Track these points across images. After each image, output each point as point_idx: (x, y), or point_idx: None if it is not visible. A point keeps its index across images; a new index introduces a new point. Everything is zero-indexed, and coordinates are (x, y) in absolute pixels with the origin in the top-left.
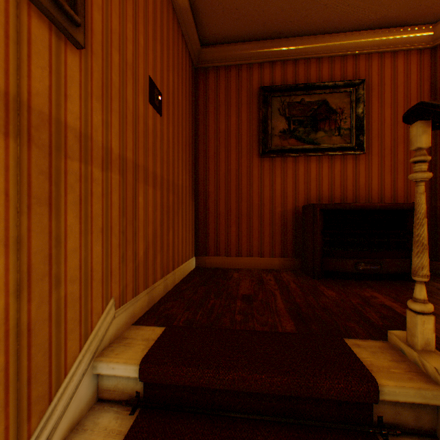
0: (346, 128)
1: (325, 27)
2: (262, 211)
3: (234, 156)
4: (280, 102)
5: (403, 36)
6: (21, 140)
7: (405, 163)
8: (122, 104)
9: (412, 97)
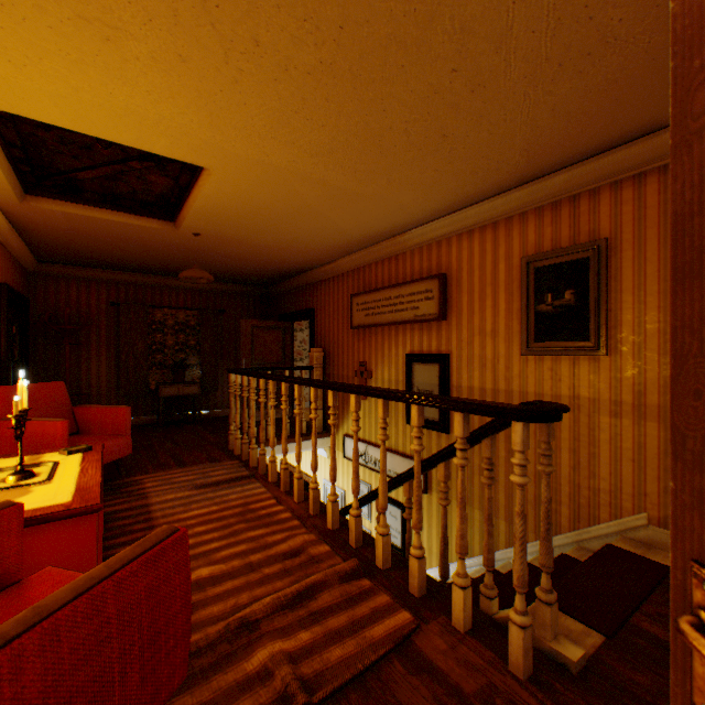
0: None
1: None
2: None
3: None
4: None
5: None
6: (574, 411)
7: None
8: (661, 364)
9: None
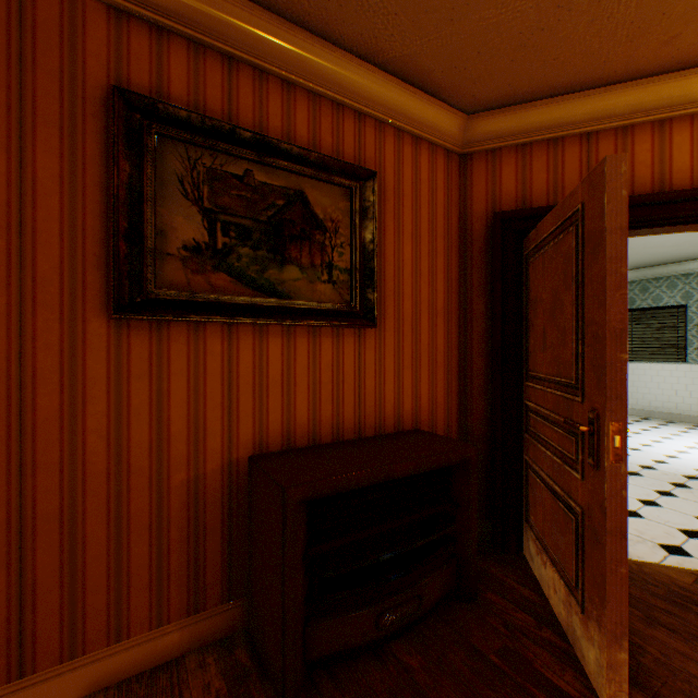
0: (345, 269)
1: (308, 7)
2: (126, 490)
3: (2, 303)
4: (188, 160)
5: (431, 115)
6: None
7: (431, 348)
8: None
9: (439, 232)
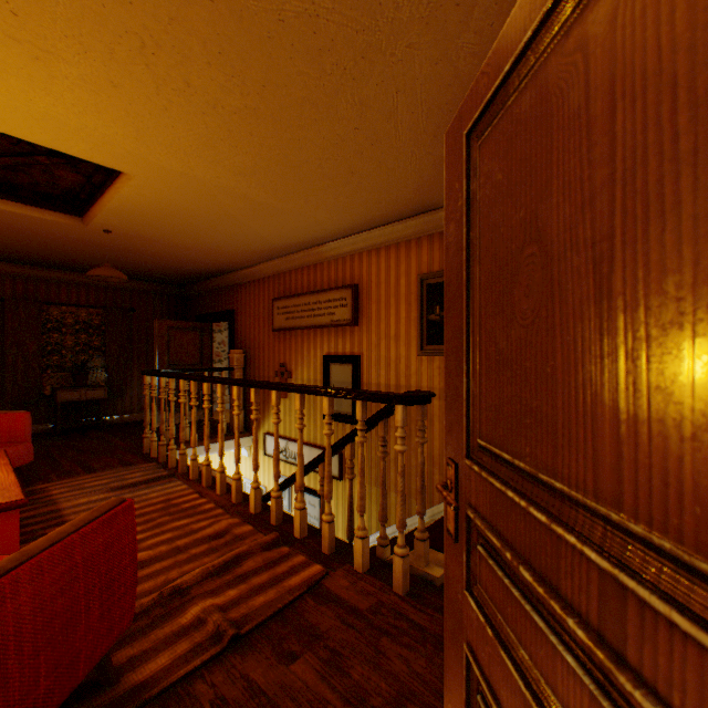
0: None
1: None
2: None
3: None
4: None
5: None
6: None
7: None
8: None
9: None
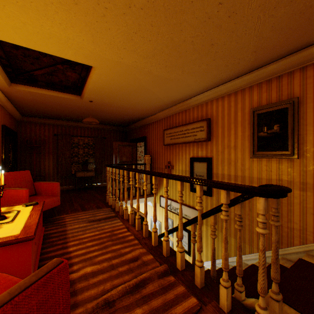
0: None
1: None
2: None
3: None
4: None
5: None
6: None
7: None
8: None
9: None
